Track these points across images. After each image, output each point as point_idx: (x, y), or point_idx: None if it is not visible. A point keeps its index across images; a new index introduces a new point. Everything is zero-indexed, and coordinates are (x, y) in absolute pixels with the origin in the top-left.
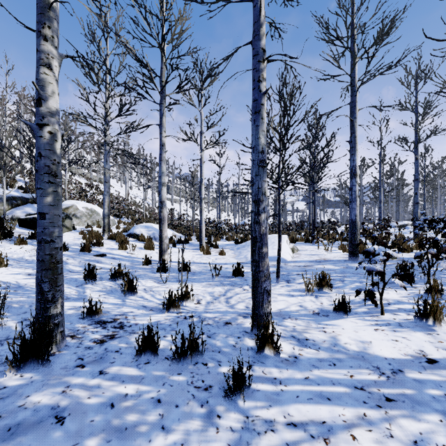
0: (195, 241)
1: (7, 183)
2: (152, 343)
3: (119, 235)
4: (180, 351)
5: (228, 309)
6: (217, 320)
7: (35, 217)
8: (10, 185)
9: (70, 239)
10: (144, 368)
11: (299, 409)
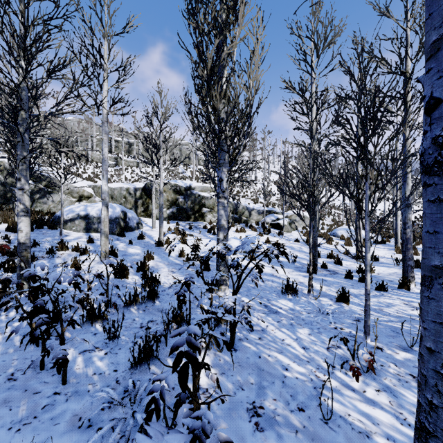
0: (393, 243)
1: (255, 200)
2: (350, 275)
3: (325, 234)
4: (361, 278)
5: (395, 278)
6: (385, 279)
7: (278, 222)
8: (257, 201)
9: (296, 236)
10: (347, 280)
11: (404, 298)
